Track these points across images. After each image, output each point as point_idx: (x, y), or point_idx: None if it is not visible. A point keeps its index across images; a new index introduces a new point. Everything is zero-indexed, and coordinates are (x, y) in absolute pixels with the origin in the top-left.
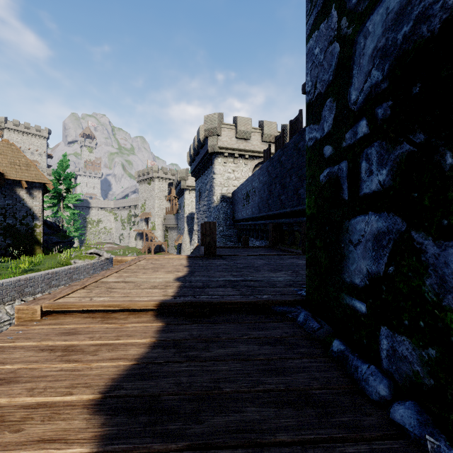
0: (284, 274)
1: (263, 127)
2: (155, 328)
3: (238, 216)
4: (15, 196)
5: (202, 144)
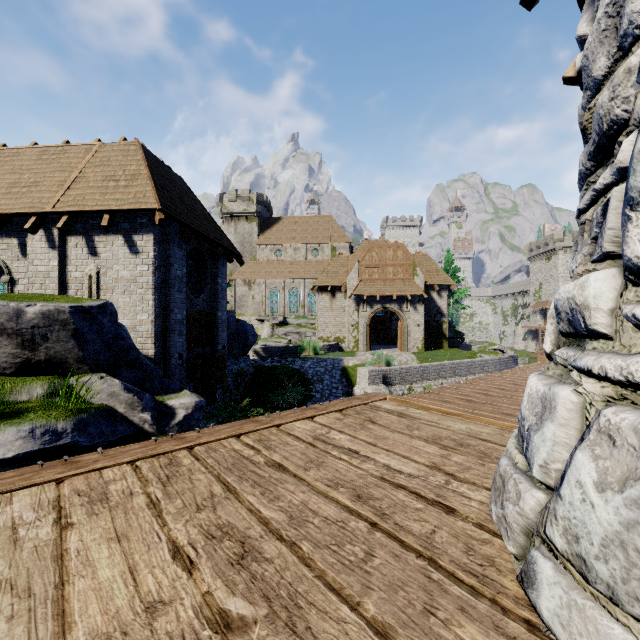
0: None
1: None
2: None
3: None
4: (430, 298)
5: None
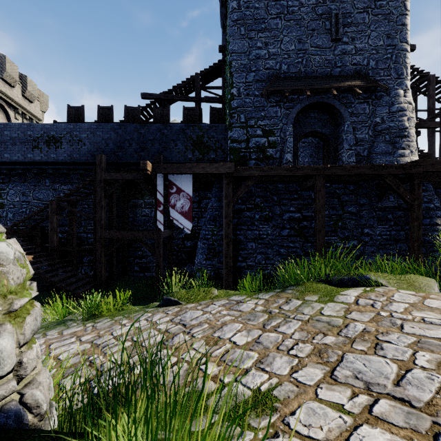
0: None
1: (6, 62)
2: None
3: (5, 157)
4: None
5: None
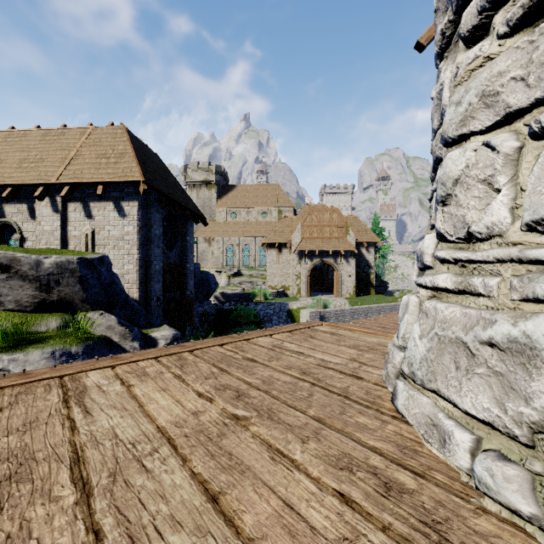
0: None
1: None
2: None
3: None
4: (360, 253)
5: None
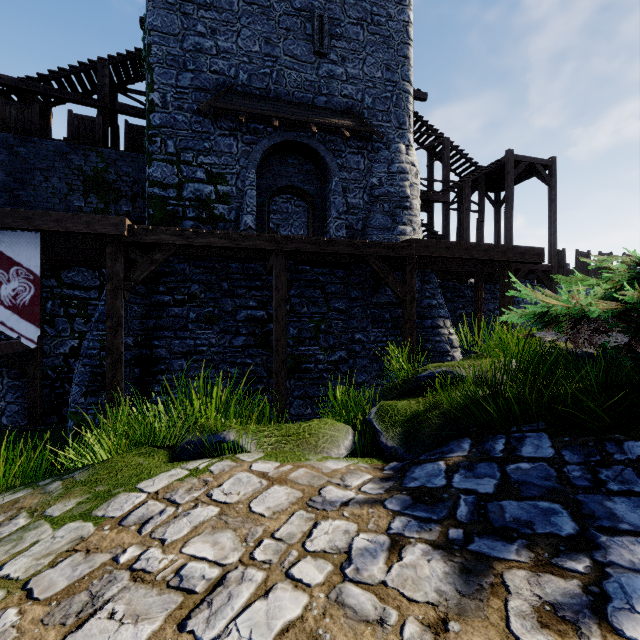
0: None
1: None
2: None
3: None
4: None
5: None
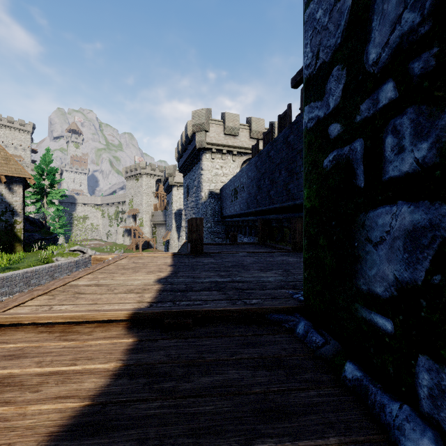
0: (276, 274)
1: (251, 123)
2: (124, 347)
3: (226, 212)
4: None
5: (189, 140)
